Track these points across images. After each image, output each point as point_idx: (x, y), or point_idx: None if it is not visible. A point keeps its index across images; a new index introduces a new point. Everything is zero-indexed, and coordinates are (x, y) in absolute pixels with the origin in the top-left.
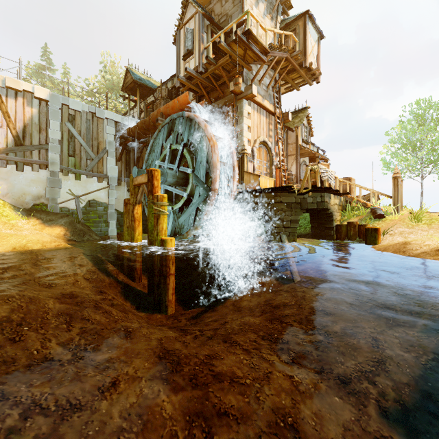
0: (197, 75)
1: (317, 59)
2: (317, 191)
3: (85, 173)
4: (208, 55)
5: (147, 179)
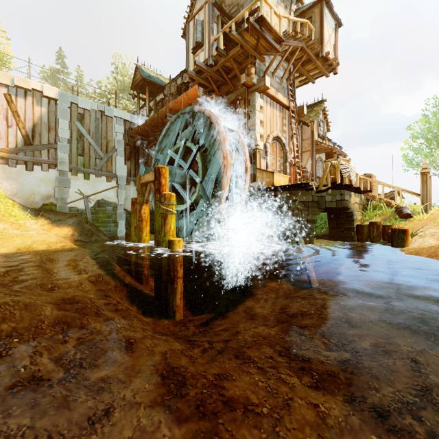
0: (207, 68)
1: (335, 48)
2: (337, 189)
3: (94, 173)
4: (219, 46)
5: (155, 177)
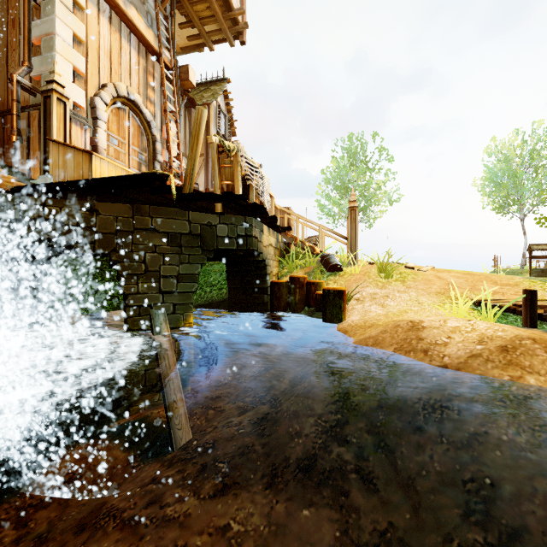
0: None
1: (242, 2)
2: (238, 209)
3: None
4: None
5: None
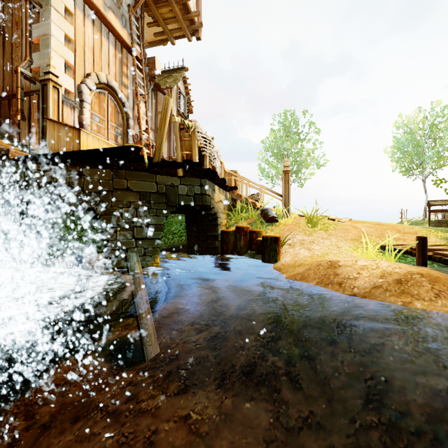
0: None
1: (198, 6)
2: (195, 173)
3: None
4: None
5: None
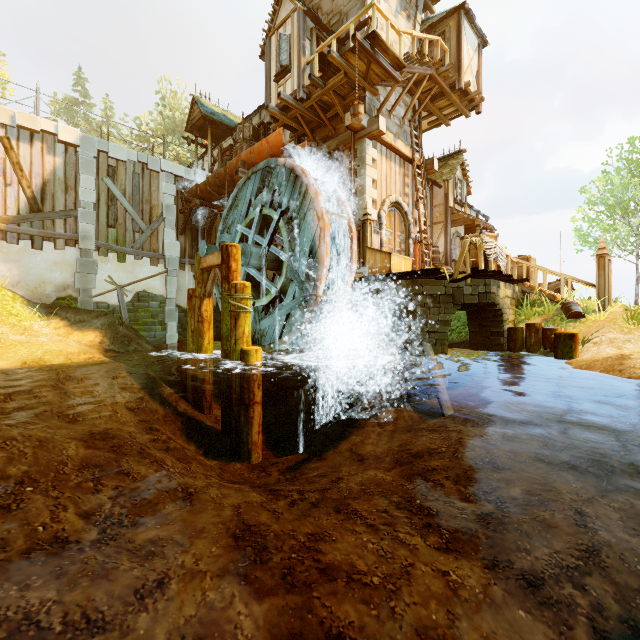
0: (296, 103)
1: (478, 77)
2: (480, 277)
3: (132, 252)
4: (313, 73)
5: (221, 259)
